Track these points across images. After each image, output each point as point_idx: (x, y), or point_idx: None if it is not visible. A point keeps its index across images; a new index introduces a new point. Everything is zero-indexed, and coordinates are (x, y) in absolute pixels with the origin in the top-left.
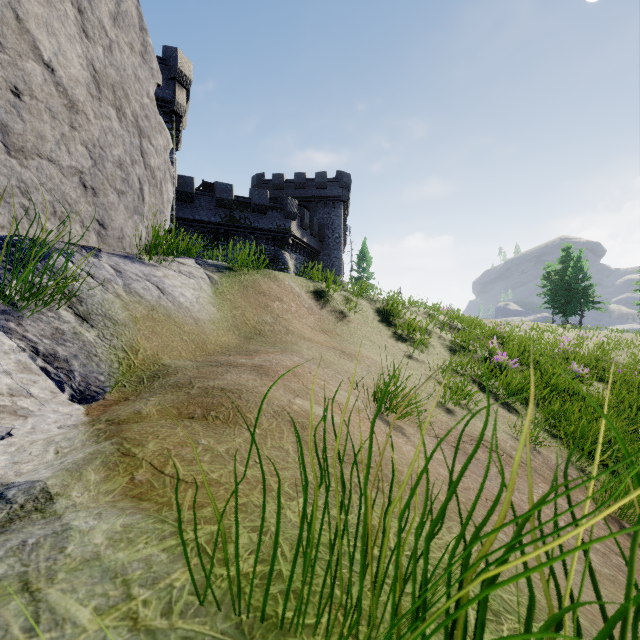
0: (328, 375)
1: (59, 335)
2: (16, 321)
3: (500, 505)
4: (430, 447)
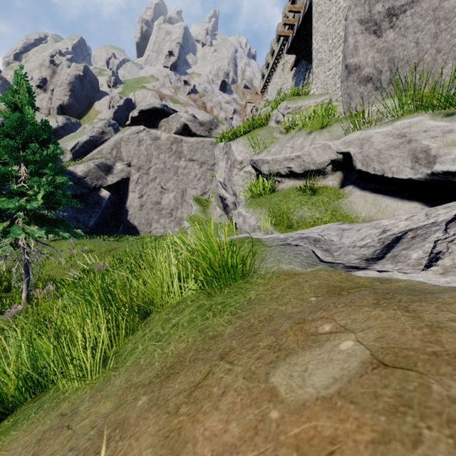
0: None
1: None
2: None
3: None
4: None
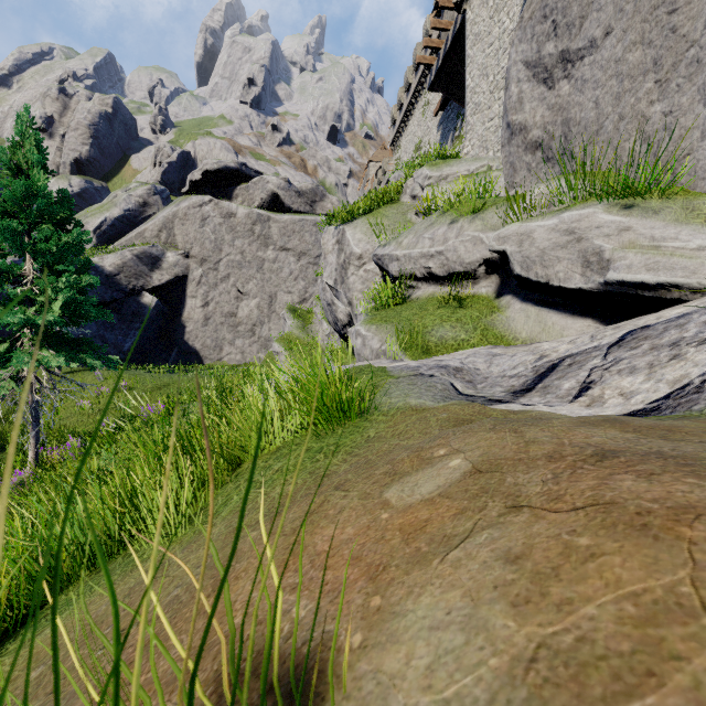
0: None
1: None
2: None
3: None
4: None
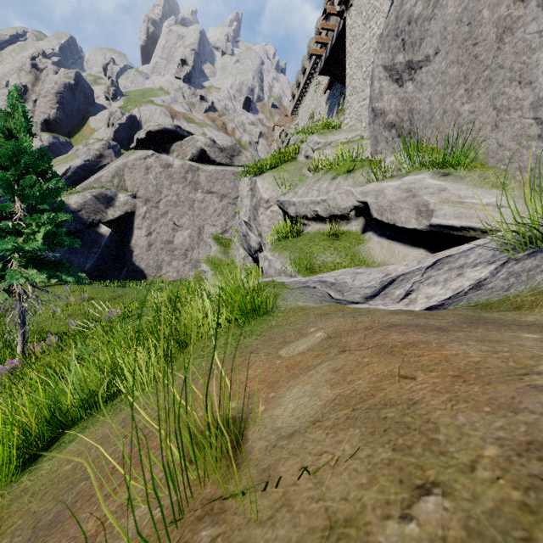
0: (411, 433)
1: (525, 272)
2: (522, 260)
3: (64, 522)
4: (137, 499)
